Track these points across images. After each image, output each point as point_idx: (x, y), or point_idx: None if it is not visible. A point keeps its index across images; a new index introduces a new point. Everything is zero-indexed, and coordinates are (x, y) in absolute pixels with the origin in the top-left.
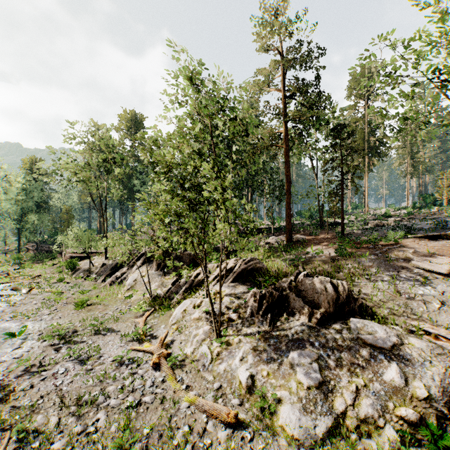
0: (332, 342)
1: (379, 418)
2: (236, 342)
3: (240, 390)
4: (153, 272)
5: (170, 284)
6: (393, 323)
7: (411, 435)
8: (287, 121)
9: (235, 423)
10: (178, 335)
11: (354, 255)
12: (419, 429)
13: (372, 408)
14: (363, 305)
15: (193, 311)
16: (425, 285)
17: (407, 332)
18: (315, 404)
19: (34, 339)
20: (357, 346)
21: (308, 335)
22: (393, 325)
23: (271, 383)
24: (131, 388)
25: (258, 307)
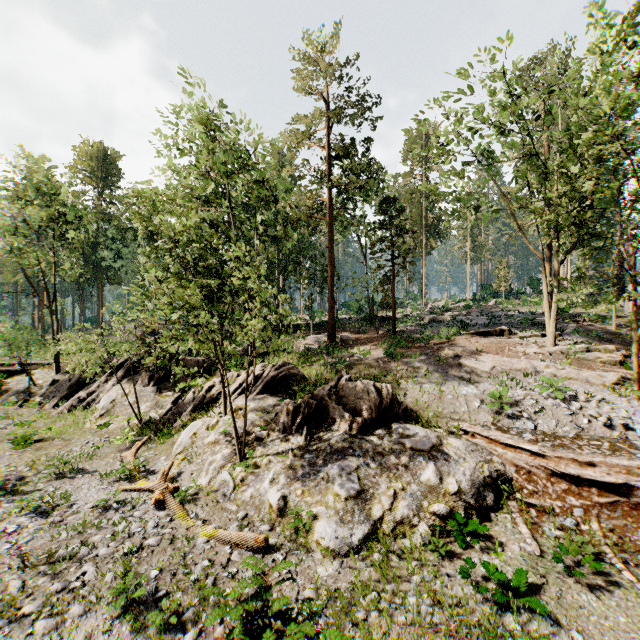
0: (373, 450)
1: (414, 518)
2: (265, 464)
3: (271, 515)
4: (142, 388)
5: (170, 403)
6: (436, 425)
7: (442, 528)
8: (329, 188)
9: (265, 548)
10: (186, 465)
11: (404, 356)
12: (449, 521)
13: (408, 509)
14: (408, 409)
15: (207, 433)
16: (469, 384)
17: (448, 434)
18: (352, 514)
19: None
20: (398, 452)
21: (348, 446)
22: (436, 428)
23: (306, 501)
24: (127, 533)
25: (292, 421)
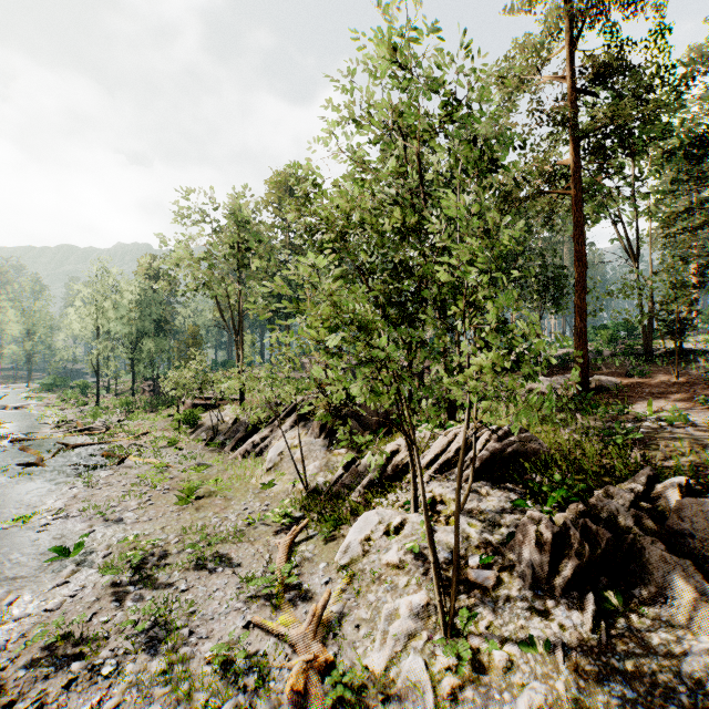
0: None
1: None
2: (501, 667)
3: None
4: (312, 440)
5: (341, 467)
6: None
7: None
8: (577, 140)
9: None
10: (352, 599)
11: None
12: None
13: None
14: None
15: (386, 542)
16: None
17: None
18: None
19: (93, 566)
20: None
21: None
22: None
23: None
24: None
25: (550, 564)
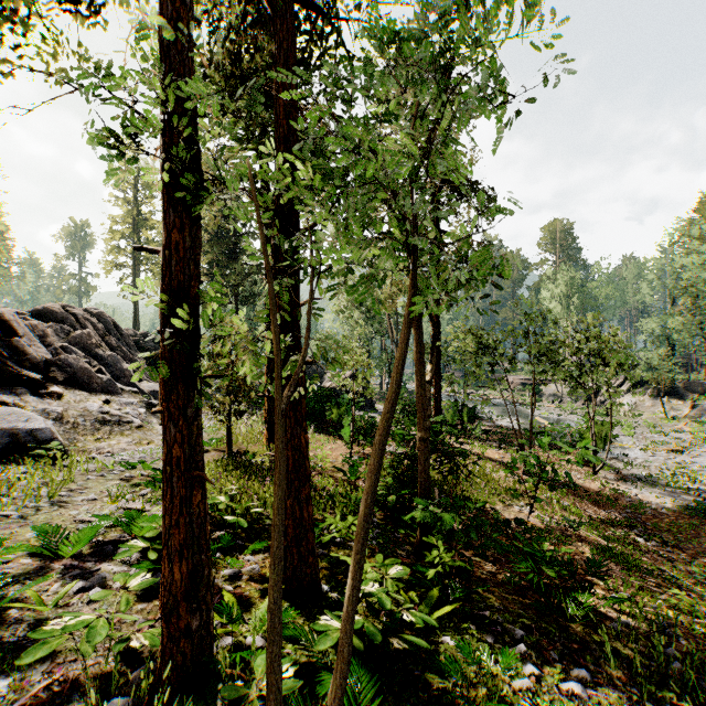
0: None
1: None
2: None
3: None
4: (652, 398)
5: (687, 407)
6: None
7: None
8: None
9: None
10: None
11: None
12: None
13: None
14: None
15: None
16: None
17: None
18: None
19: None
20: None
21: None
22: None
23: None
24: None
25: None
